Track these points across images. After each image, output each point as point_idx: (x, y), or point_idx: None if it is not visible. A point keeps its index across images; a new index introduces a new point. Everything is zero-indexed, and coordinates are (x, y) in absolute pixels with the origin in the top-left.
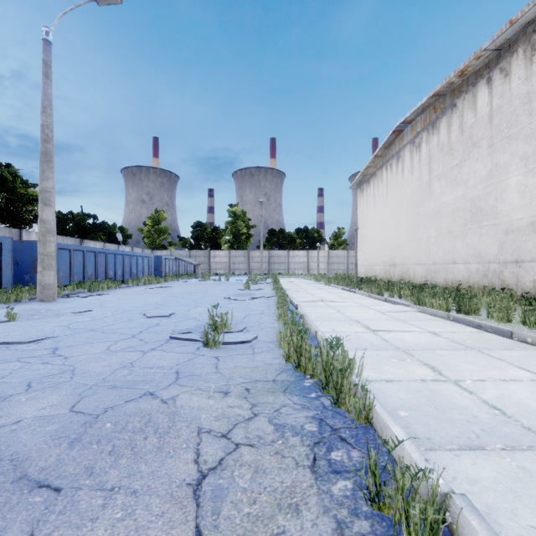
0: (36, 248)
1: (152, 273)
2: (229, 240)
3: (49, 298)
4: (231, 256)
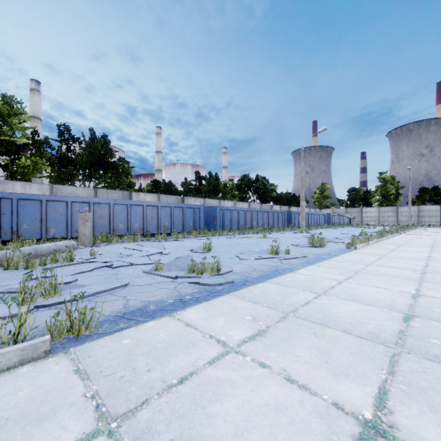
0: (290, 213)
1: (326, 223)
2: (378, 200)
3: (303, 230)
4: (380, 212)
